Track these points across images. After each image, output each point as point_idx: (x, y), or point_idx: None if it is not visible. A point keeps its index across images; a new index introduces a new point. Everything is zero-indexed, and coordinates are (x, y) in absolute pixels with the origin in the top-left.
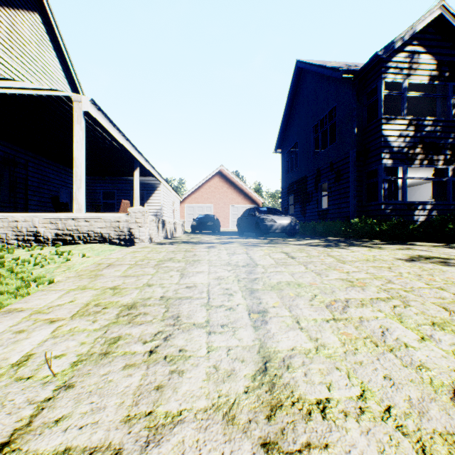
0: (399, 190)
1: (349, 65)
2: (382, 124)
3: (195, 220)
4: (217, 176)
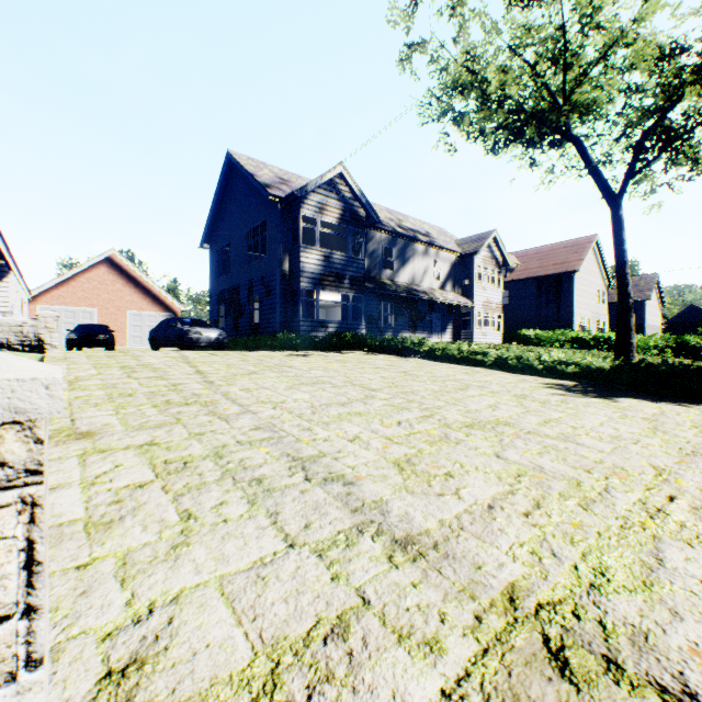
0: (336, 308)
1: (282, 177)
2: (301, 251)
3: (75, 331)
4: (106, 265)
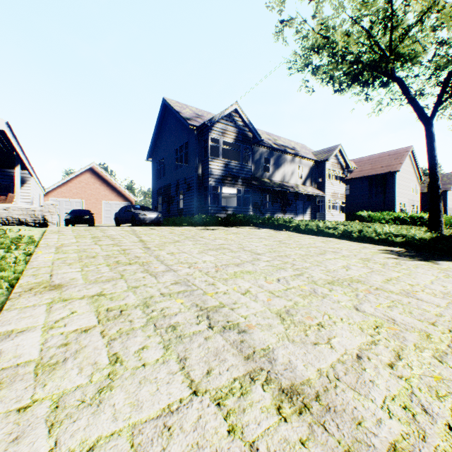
0: (233, 198)
1: (198, 113)
2: (210, 161)
3: (70, 214)
4: (89, 172)
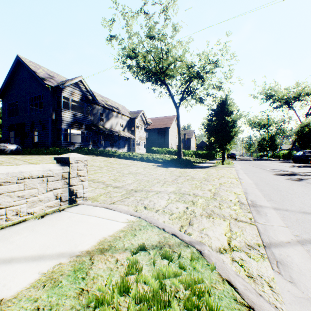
0: (76, 135)
1: (50, 74)
2: (62, 111)
3: None
4: None
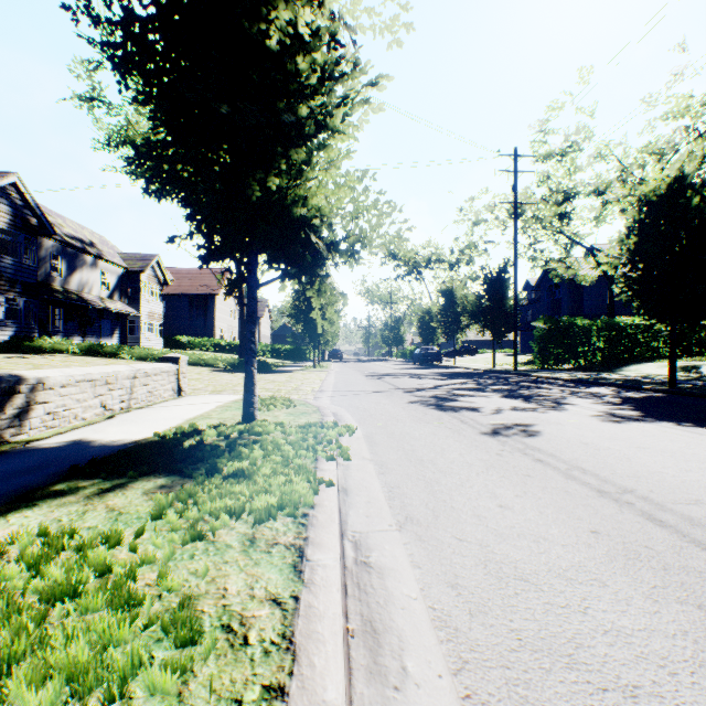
0: None
1: None
2: None
3: None
4: None
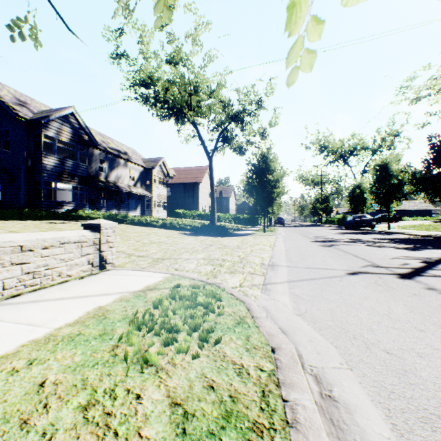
0: (60, 191)
1: (20, 98)
2: (44, 157)
3: None
4: None
